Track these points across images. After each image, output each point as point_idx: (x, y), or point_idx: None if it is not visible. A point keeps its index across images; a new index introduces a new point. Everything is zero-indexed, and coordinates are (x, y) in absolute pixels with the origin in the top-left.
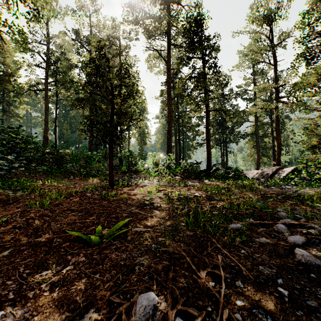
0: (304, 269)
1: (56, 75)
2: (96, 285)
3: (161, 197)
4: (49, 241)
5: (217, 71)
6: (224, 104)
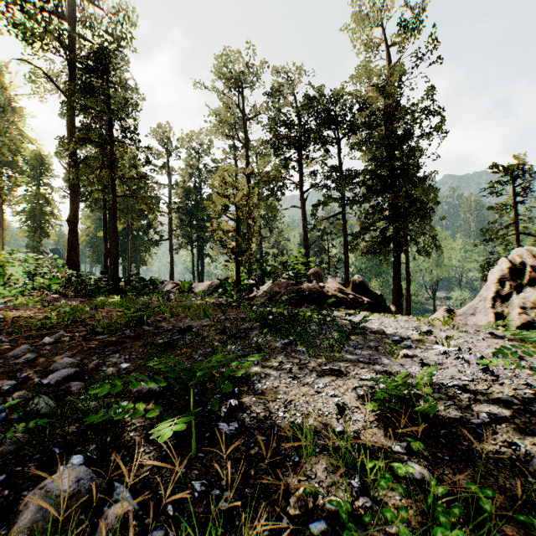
0: None
1: None
2: None
3: None
4: None
5: (136, 139)
6: (200, 183)
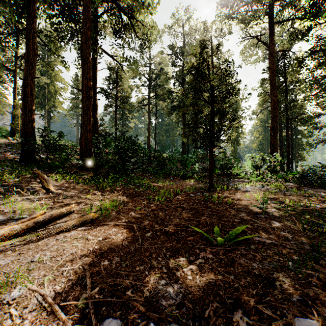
0: None
1: (156, 90)
2: (235, 286)
3: (275, 207)
4: (175, 231)
5: None
6: None
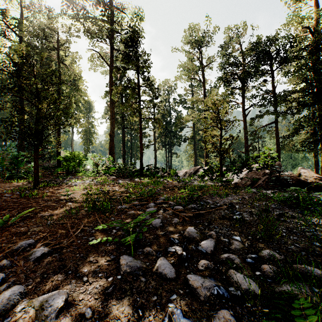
0: (138, 222)
1: None
2: None
3: (83, 193)
4: None
5: (150, 84)
6: (169, 110)
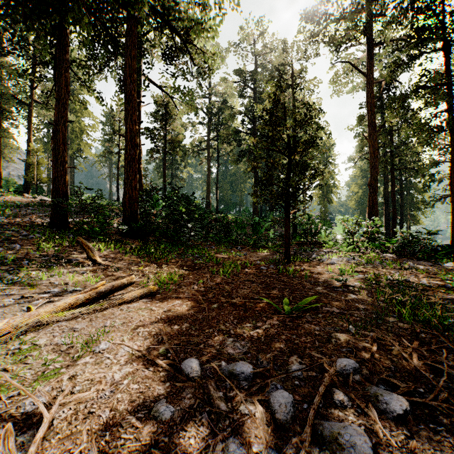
0: None
1: (218, 129)
2: (295, 342)
3: (359, 280)
4: (242, 303)
5: None
6: None
